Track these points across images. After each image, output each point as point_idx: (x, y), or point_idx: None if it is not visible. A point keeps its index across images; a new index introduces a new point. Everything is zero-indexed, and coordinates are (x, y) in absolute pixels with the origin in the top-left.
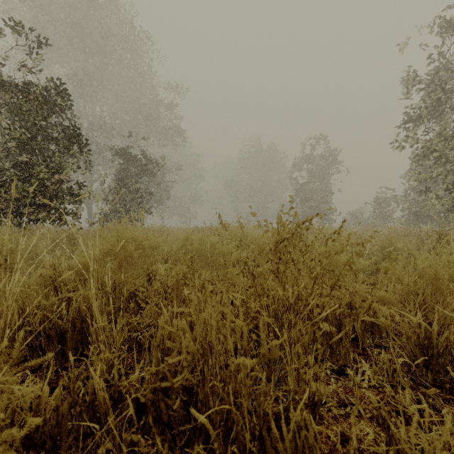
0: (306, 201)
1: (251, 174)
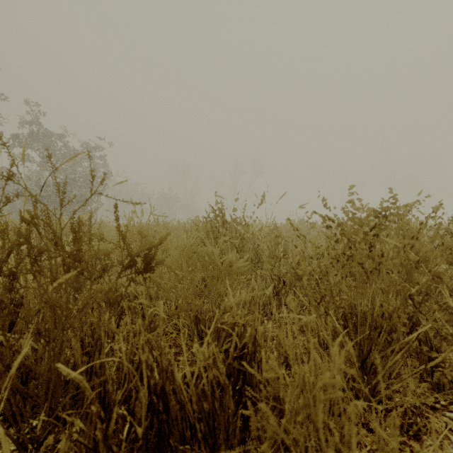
0: None
1: None
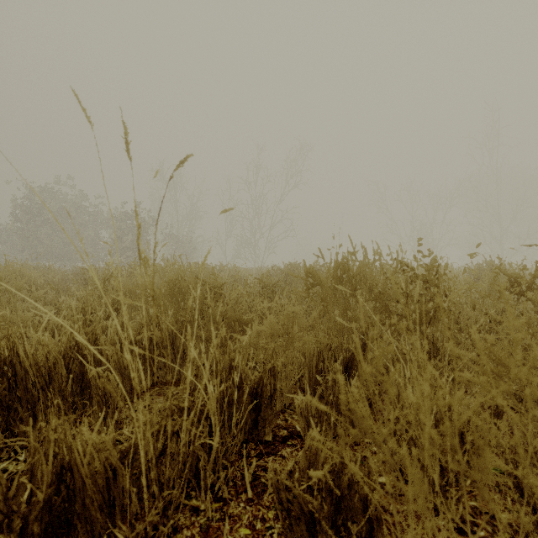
0: None
1: None
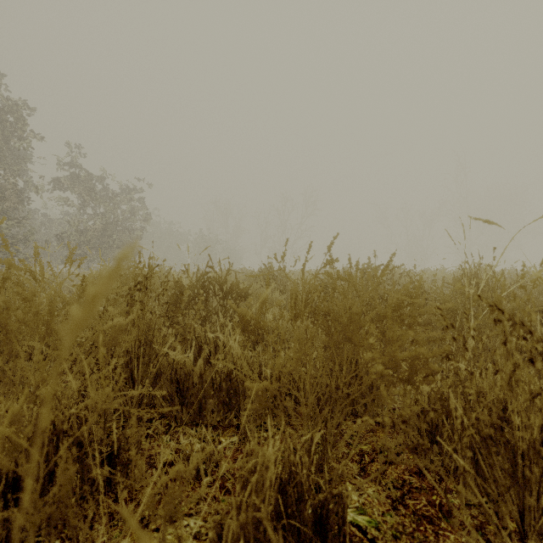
0: None
1: None
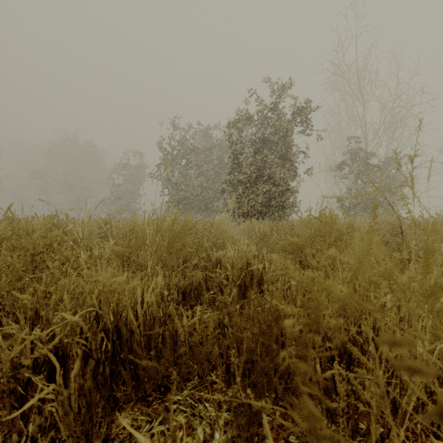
0: (118, 200)
1: (66, 166)
